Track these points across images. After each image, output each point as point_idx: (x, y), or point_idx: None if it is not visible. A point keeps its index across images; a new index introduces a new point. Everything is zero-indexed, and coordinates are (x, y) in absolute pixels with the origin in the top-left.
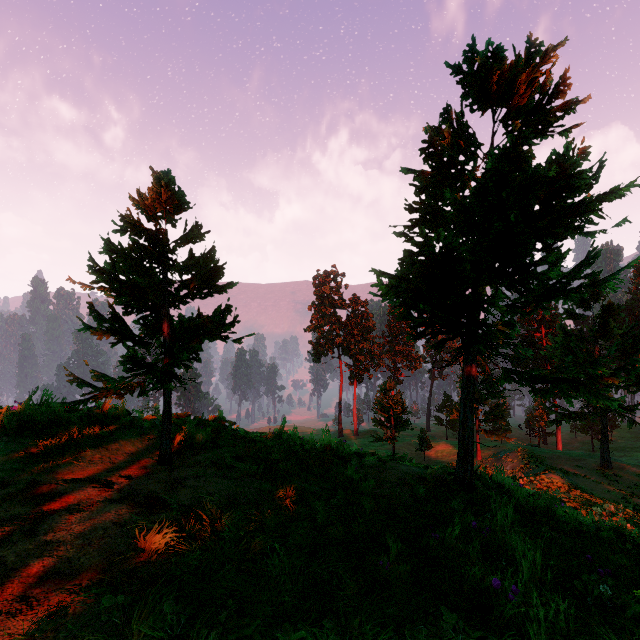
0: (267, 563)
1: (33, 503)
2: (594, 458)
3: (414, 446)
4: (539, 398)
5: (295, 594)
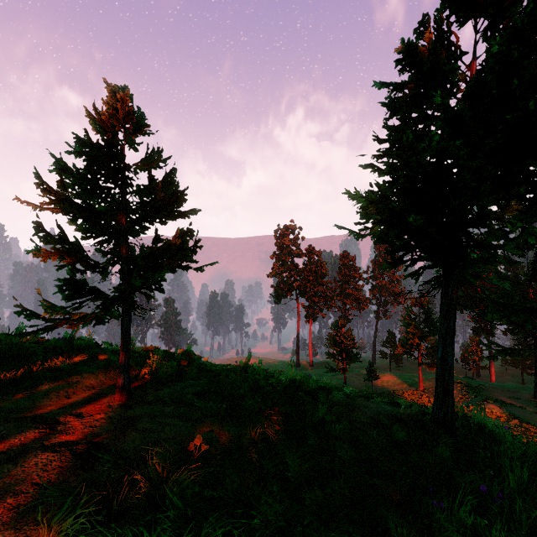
0: None
1: None
2: (527, 390)
3: (362, 376)
4: (473, 336)
5: None
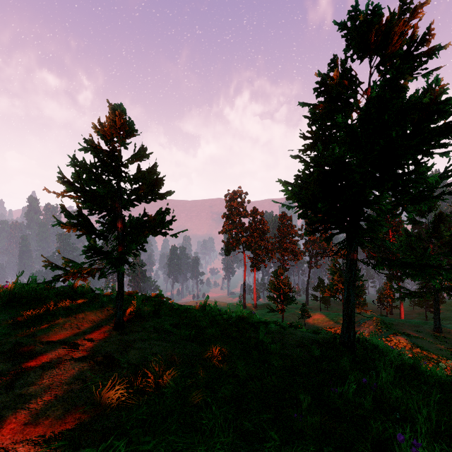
0: (201, 415)
1: (14, 361)
2: (428, 325)
3: (297, 315)
4: (387, 281)
5: (228, 447)
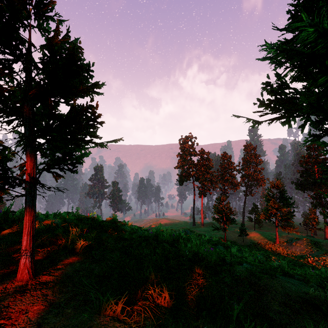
0: None
1: None
2: None
3: (236, 233)
4: (312, 208)
5: None
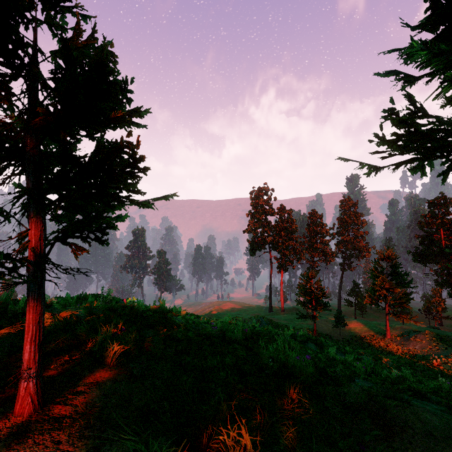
0: None
1: None
2: None
3: (330, 323)
4: (436, 288)
5: None
